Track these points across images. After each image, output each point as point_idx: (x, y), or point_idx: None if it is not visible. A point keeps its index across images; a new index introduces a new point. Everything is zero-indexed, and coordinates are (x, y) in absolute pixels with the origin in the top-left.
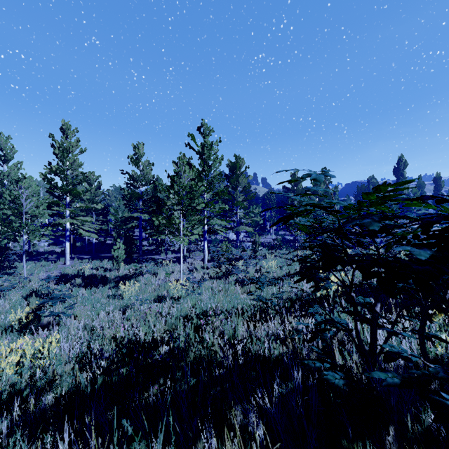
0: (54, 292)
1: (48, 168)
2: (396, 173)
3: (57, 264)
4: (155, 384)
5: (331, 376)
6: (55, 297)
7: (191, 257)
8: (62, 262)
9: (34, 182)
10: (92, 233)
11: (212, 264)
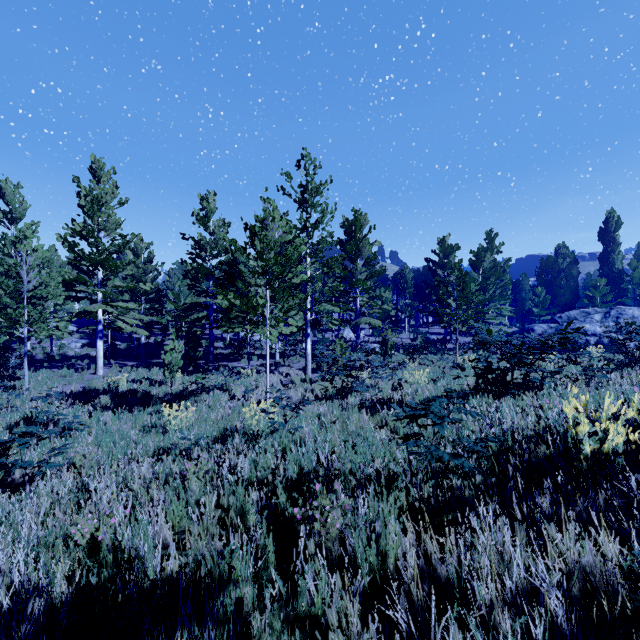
0: (59, 418)
1: (69, 228)
2: (603, 238)
3: (84, 374)
4: None
5: None
6: (28, 432)
7: (287, 365)
8: (92, 371)
9: (41, 245)
10: (139, 328)
11: (320, 376)
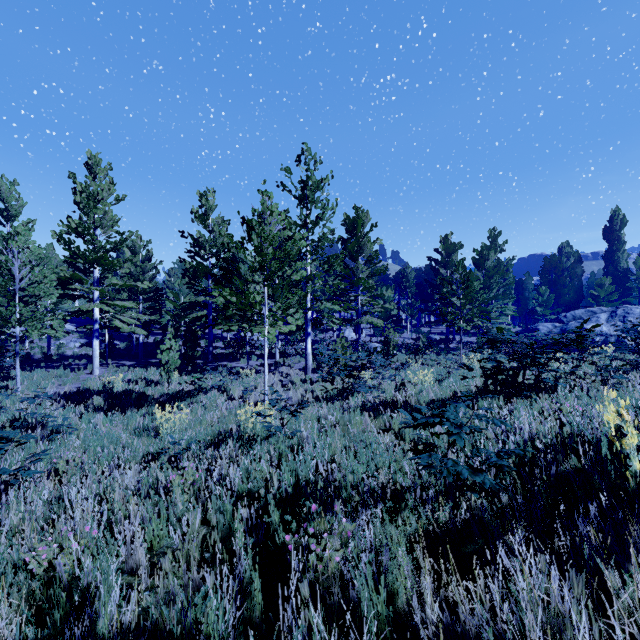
0: (47, 420)
1: (65, 225)
2: (608, 236)
3: (80, 374)
4: None
5: None
6: (4, 436)
7: (287, 365)
8: (89, 371)
9: (33, 241)
10: (137, 327)
11: (320, 376)
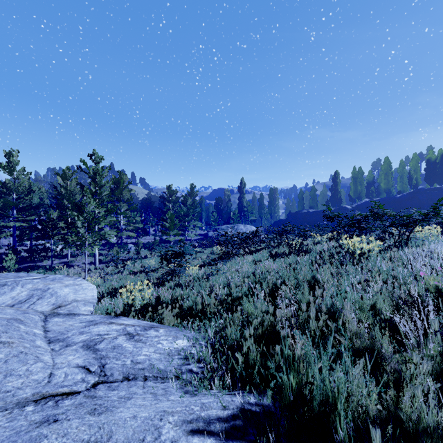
0: None
1: None
2: (240, 190)
3: None
4: (126, 290)
5: (164, 278)
6: None
7: (78, 262)
8: None
9: None
10: None
11: (111, 265)
